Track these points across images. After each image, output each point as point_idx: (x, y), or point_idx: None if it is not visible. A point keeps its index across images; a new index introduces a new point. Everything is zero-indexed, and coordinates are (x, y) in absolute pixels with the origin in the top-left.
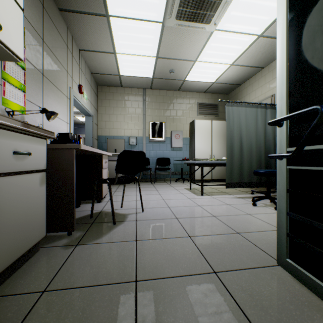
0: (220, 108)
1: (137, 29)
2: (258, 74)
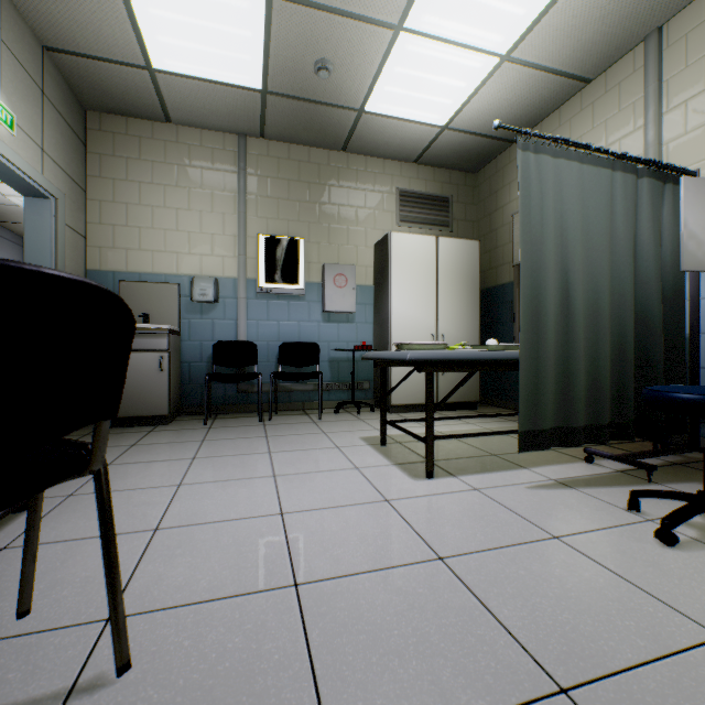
0: (457, 208)
1: None
2: (571, 104)
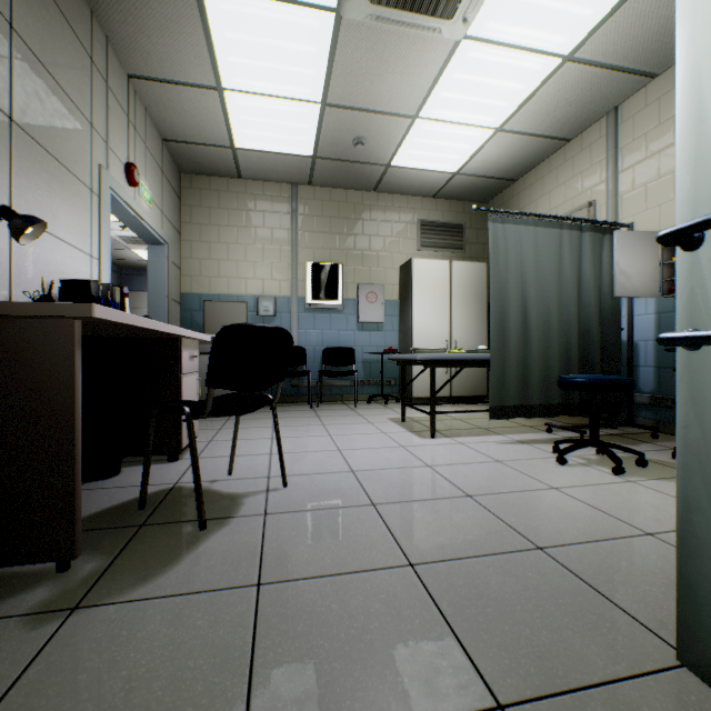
0: (470, 233)
1: (272, 25)
2: (557, 155)
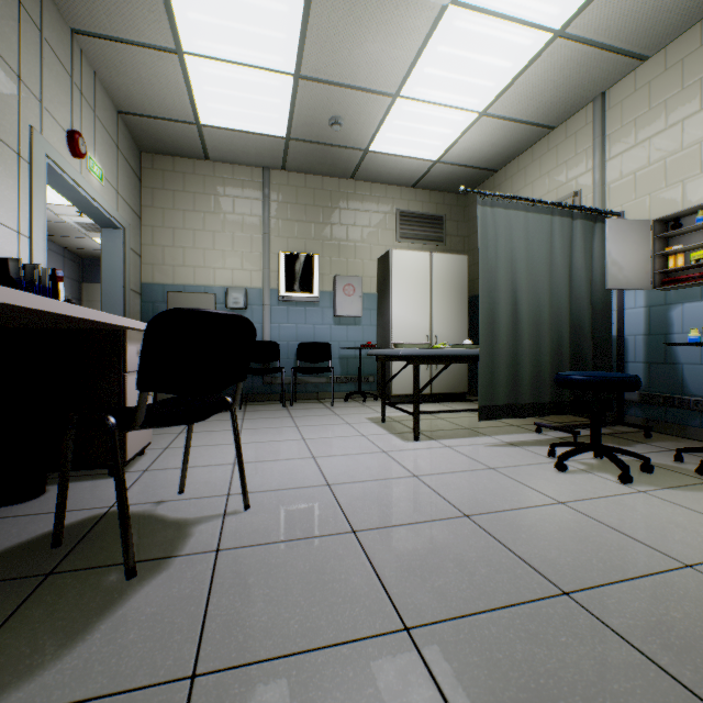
0: (450, 225)
1: None
2: (540, 144)
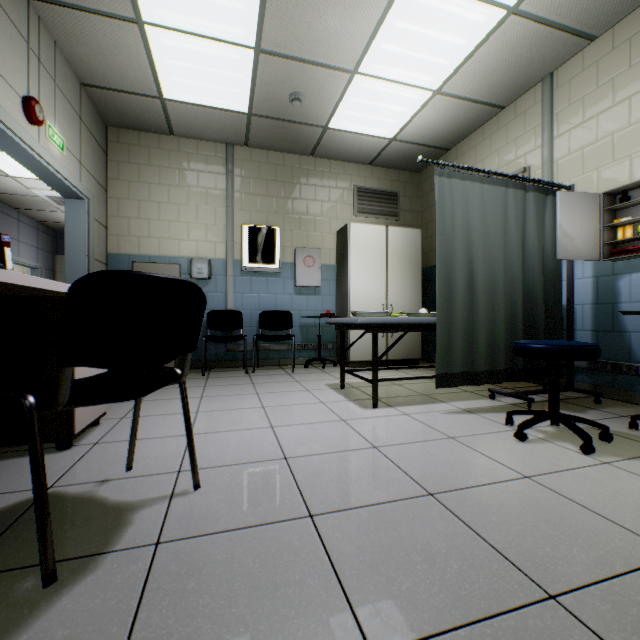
0: (404, 201)
1: None
2: (490, 123)
